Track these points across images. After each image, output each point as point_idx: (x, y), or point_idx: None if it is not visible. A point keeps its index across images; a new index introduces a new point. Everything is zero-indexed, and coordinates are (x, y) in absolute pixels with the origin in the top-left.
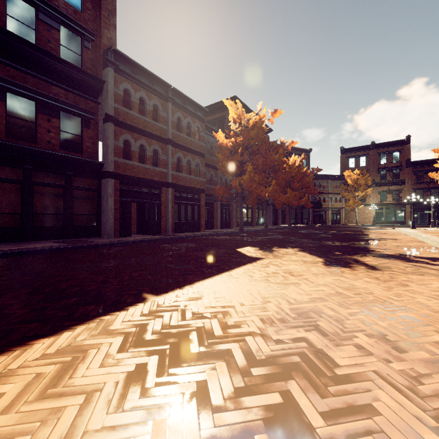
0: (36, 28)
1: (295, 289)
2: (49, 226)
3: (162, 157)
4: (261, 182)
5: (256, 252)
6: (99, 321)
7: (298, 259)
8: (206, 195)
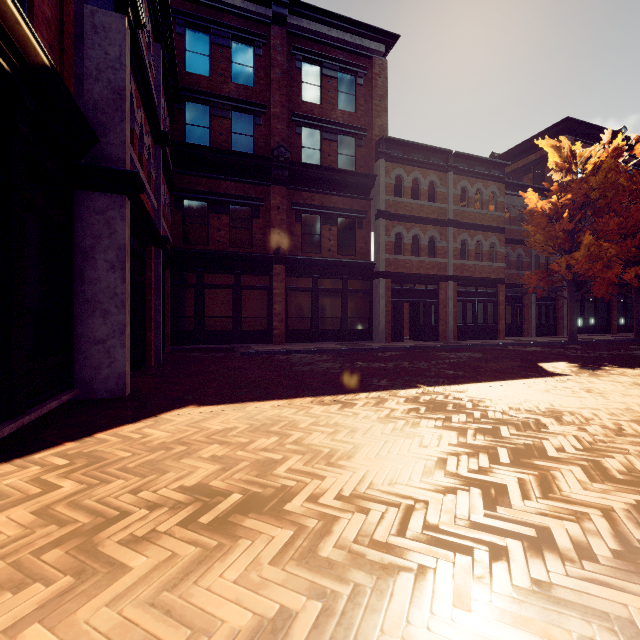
0: (320, 148)
1: (574, 400)
2: (329, 328)
3: (440, 244)
4: (624, 255)
5: (565, 369)
6: (389, 392)
7: (628, 381)
8: (508, 286)
